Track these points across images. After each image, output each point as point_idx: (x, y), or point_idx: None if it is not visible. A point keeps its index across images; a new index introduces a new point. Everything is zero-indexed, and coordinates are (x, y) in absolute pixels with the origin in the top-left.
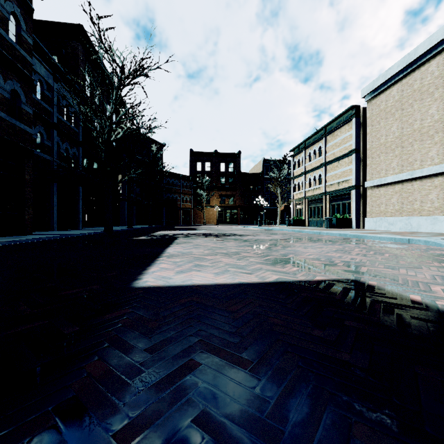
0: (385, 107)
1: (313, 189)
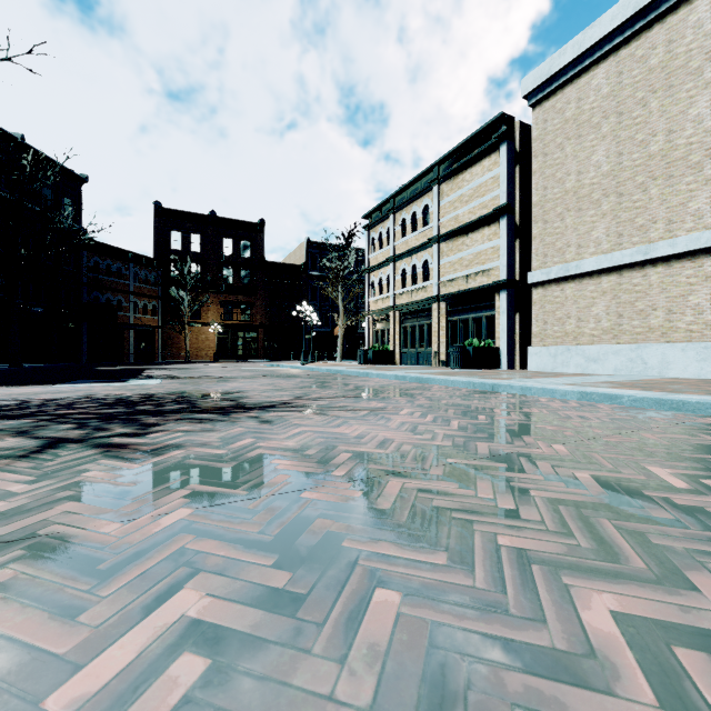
0: (576, 112)
1: (411, 291)
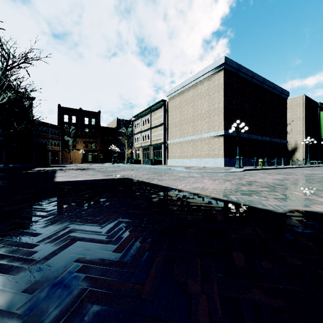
0: (175, 104)
1: (145, 142)
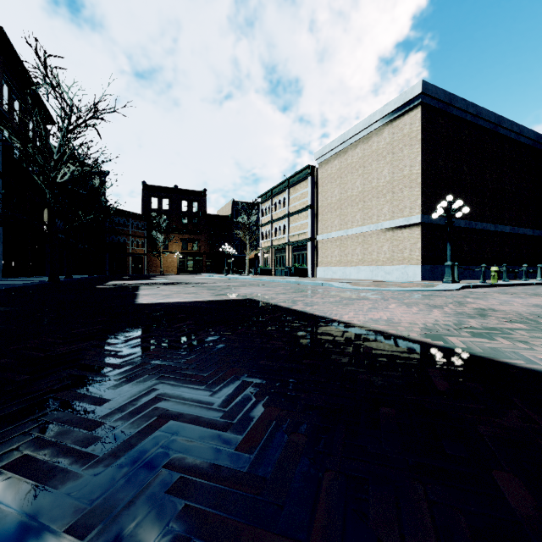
0: (331, 172)
1: (278, 239)
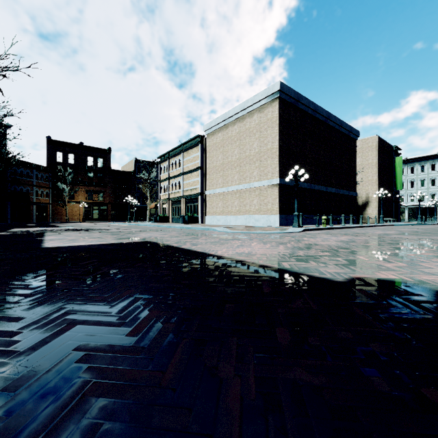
0: (216, 142)
1: (175, 192)
